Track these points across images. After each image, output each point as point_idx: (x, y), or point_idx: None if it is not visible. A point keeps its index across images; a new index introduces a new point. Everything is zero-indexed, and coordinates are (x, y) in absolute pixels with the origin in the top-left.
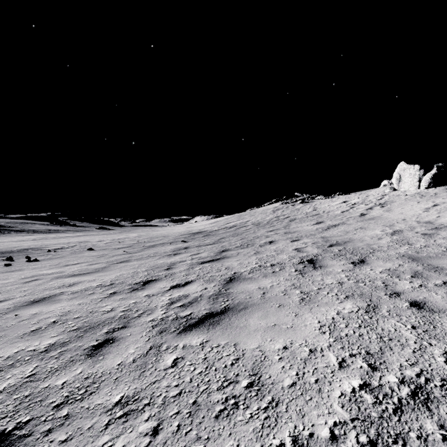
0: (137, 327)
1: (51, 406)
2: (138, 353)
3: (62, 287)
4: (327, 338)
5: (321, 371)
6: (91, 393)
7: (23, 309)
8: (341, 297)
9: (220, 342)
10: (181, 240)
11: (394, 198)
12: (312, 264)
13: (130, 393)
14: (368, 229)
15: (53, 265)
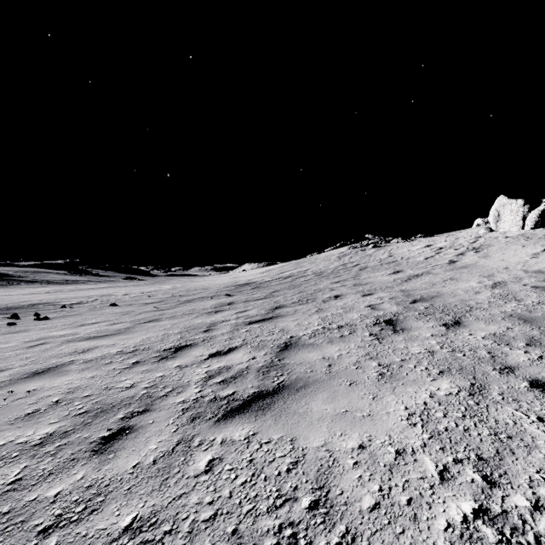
0: (162, 412)
1: (35, 530)
2: (161, 449)
3: (73, 354)
4: (419, 433)
5: (415, 486)
6: (92, 511)
7: (21, 383)
8: (433, 373)
9: (272, 436)
10: (224, 294)
11: (492, 241)
12: (391, 326)
13: (145, 513)
14: (460, 280)
15: (66, 324)
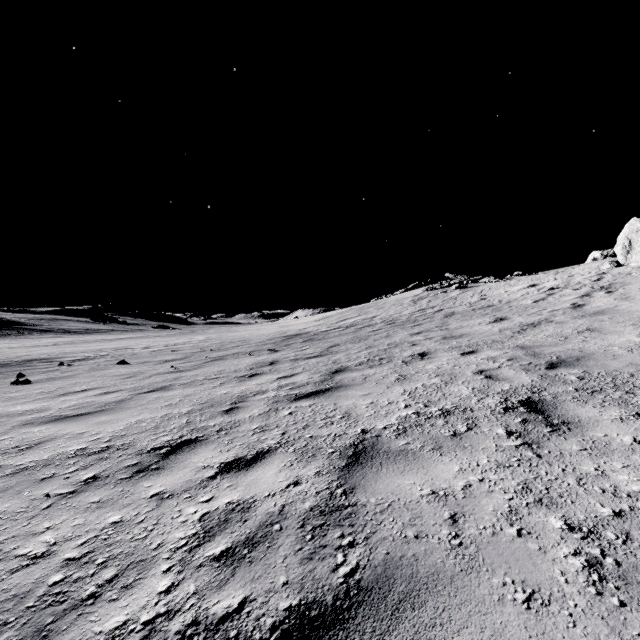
0: None
1: None
2: None
3: (10, 451)
4: None
5: None
6: None
7: None
8: None
9: None
10: (267, 348)
11: (626, 278)
12: (539, 414)
13: None
14: (606, 332)
15: (45, 392)
